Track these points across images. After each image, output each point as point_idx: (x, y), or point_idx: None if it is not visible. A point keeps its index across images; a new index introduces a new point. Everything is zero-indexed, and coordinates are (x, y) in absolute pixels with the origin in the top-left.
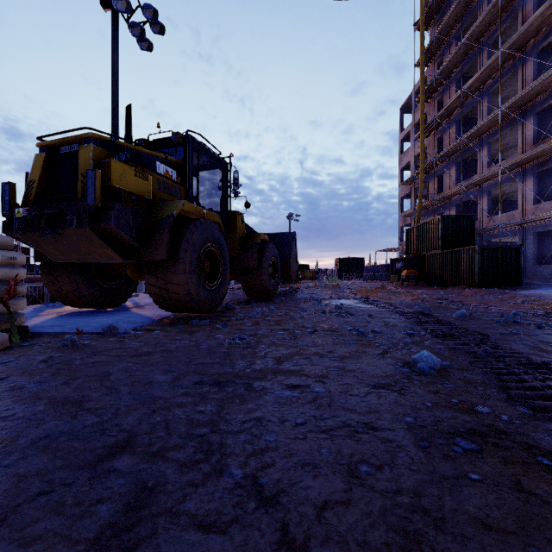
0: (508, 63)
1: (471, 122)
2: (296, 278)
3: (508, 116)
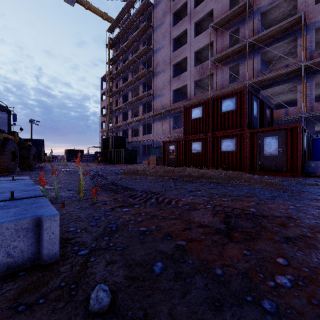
0: (136, 82)
1: (127, 98)
2: (44, 161)
3: (136, 102)
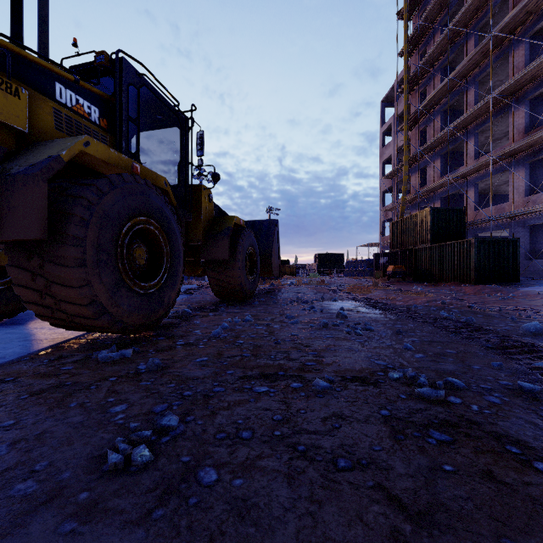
0: (497, 49)
1: (455, 114)
2: (278, 273)
3: (498, 105)
